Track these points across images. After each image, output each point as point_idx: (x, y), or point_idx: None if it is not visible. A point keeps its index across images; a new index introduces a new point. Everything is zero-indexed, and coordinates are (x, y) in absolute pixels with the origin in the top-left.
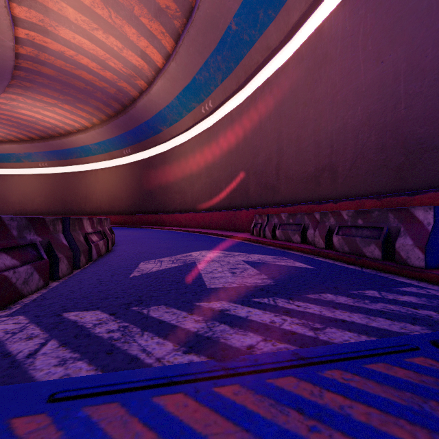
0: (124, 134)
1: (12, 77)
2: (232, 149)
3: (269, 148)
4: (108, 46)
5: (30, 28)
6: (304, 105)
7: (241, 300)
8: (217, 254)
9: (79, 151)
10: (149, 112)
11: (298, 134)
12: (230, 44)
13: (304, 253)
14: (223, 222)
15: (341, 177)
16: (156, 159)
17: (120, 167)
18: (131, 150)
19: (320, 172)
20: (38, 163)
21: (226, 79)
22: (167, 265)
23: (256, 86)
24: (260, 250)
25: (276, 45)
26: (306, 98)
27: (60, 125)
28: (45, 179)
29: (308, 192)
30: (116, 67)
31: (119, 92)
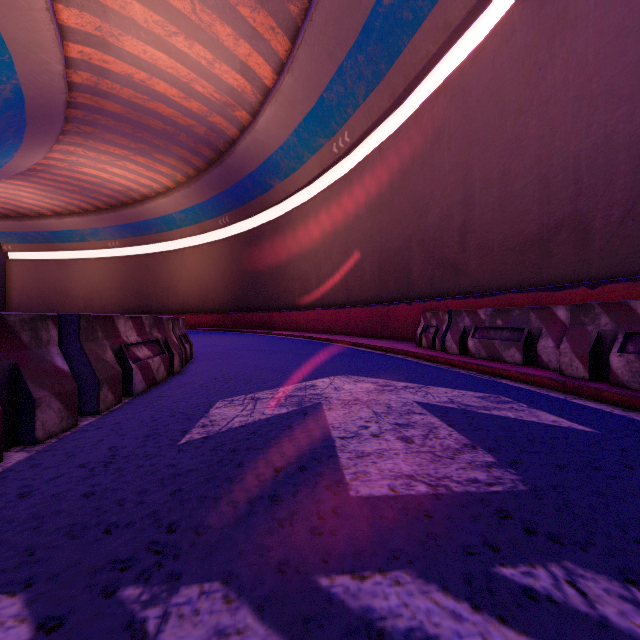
0: (220, 196)
1: (67, 120)
2: (381, 207)
3: (448, 198)
4: (192, 61)
5: (84, 42)
6: (518, 115)
7: (461, 569)
8: (362, 384)
9: (160, 224)
10: (255, 158)
11: (505, 167)
12: (379, 32)
13: (537, 386)
14: (367, 324)
15: (601, 238)
16: (264, 230)
17: (214, 243)
18: (229, 218)
19: (552, 232)
20: (107, 242)
21: (373, 93)
22: (264, 409)
23: (424, 99)
24: (443, 378)
25: (461, 18)
26: (520, 101)
27: (134, 187)
28: (116, 264)
29: (525, 270)
30: (206, 93)
31: (210, 132)
